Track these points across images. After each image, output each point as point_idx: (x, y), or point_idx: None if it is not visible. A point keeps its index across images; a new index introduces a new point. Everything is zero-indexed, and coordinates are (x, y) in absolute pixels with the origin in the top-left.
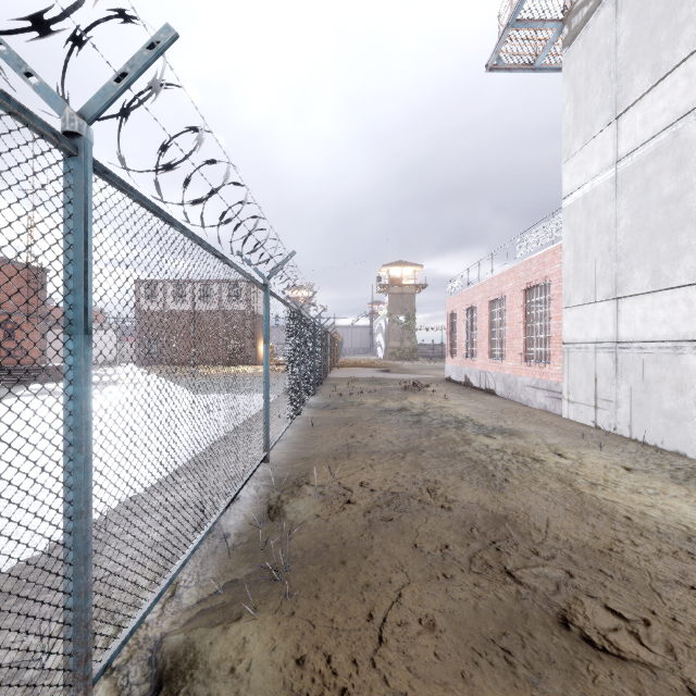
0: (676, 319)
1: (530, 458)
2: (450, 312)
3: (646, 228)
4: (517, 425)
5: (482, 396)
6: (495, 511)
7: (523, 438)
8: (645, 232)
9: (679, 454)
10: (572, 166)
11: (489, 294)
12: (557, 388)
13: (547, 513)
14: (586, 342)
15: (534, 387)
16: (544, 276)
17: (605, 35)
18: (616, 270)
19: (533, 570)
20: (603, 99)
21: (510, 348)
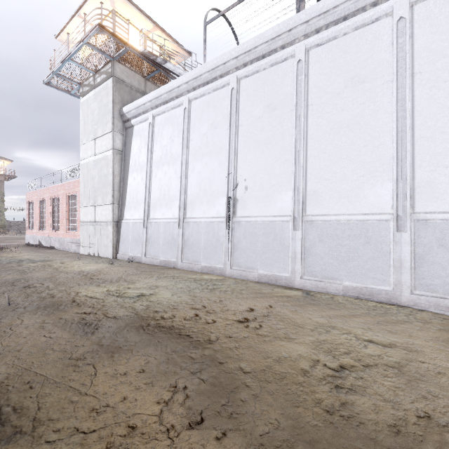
0: (107, 214)
1: (48, 266)
2: (29, 201)
3: (101, 183)
4: (53, 258)
5: (46, 250)
6: (19, 278)
7: (52, 261)
8: (101, 184)
9: (107, 258)
10: (83, 148)
11: (52, 194)
12: (79, 242)
13: (40, 275)
14: (87, 221)
15: (71, 242)
16: (75, 191)
17: (92, 105)
18: (95, 195)
19: (23, 283)
20: (92, 129)
21: (62, 224)
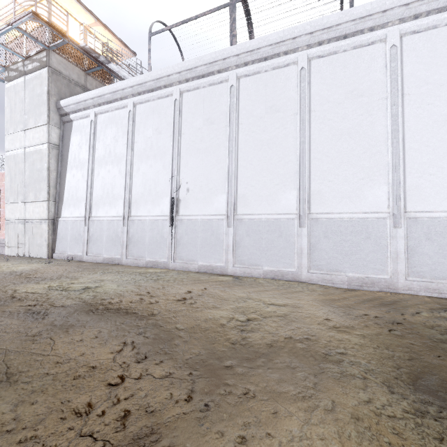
0: (41, 212)
1: None
2: None
3: (34, 178)
4: None
5: None
6: None
7: None
8: (33, 179)
9: (41, 258)
10: (10, 139)
11: None
12: (4, 242)
13: None
14: (15, 219)
15: None
16: None
17: (21, 92)
18: (25, 191)
19: None
20: (21, 118)
21: None
